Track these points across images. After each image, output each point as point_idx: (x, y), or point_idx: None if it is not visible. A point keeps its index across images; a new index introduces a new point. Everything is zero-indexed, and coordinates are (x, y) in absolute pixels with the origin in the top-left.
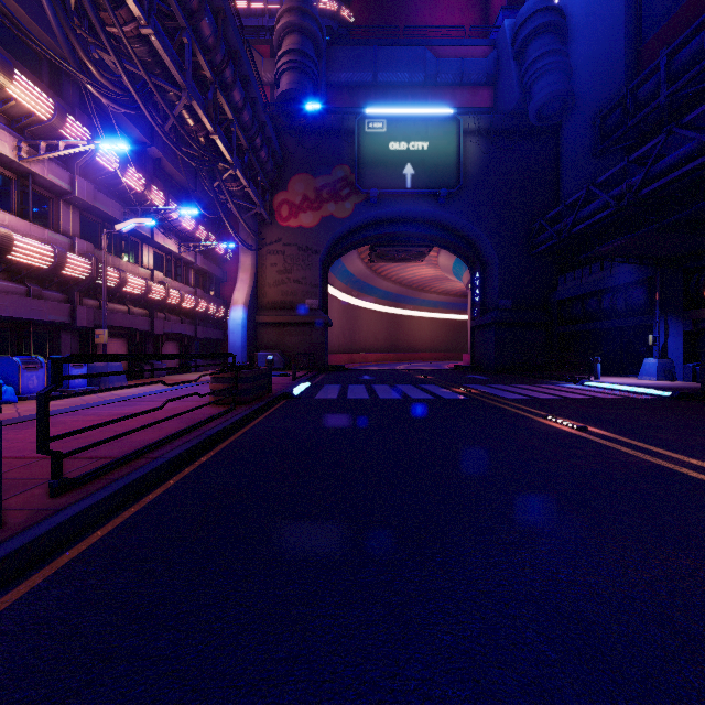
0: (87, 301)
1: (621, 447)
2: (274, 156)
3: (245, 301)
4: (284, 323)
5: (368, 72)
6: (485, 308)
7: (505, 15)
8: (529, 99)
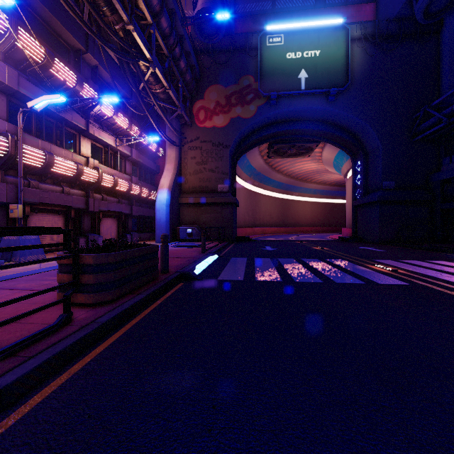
0: (14, 179)
1: None
2: (193, 70)
3: (169, 185)
4: (201, 203)
5: (268, 1)
6: (367, 190)
7: None
8: None
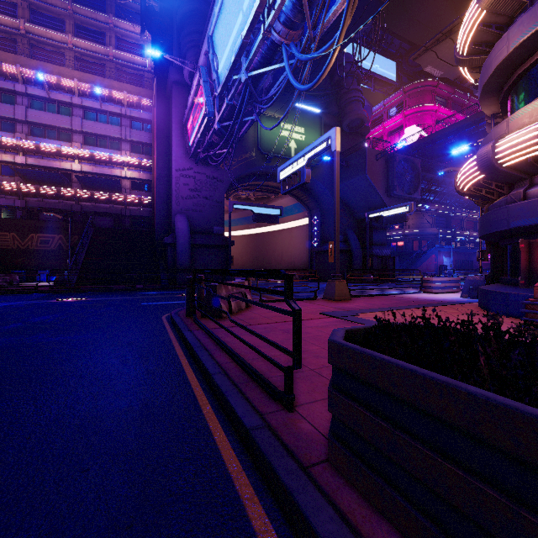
0: None
1: None
2: None
3: None
4: None
5: None
6: None
7: None
8: None
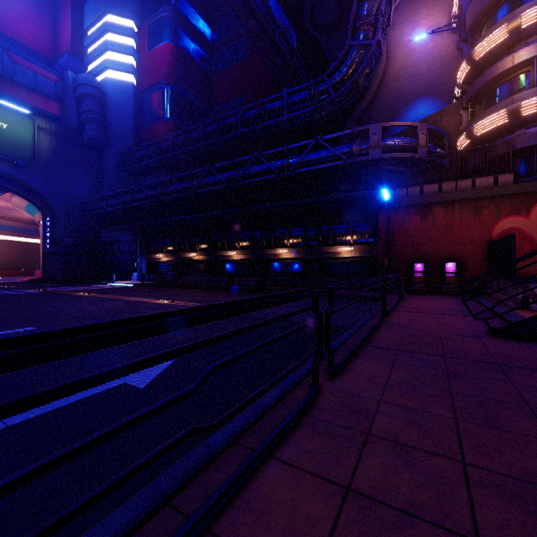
0: None
1: (96, 296)
2: None
3: None
4: None
5: None
6: (54, 242)
7: (69, 58)
8: (84, 130)
